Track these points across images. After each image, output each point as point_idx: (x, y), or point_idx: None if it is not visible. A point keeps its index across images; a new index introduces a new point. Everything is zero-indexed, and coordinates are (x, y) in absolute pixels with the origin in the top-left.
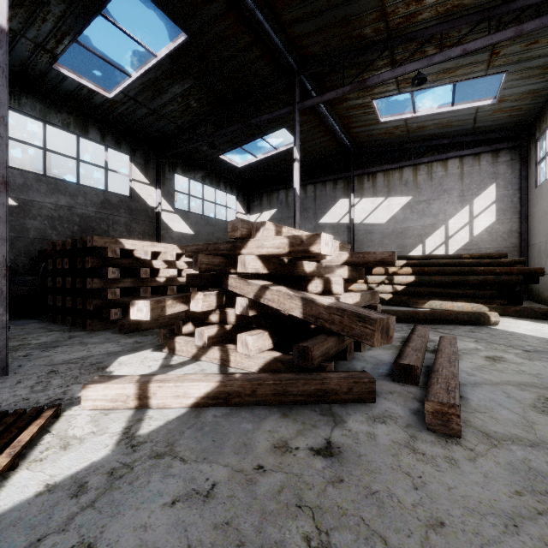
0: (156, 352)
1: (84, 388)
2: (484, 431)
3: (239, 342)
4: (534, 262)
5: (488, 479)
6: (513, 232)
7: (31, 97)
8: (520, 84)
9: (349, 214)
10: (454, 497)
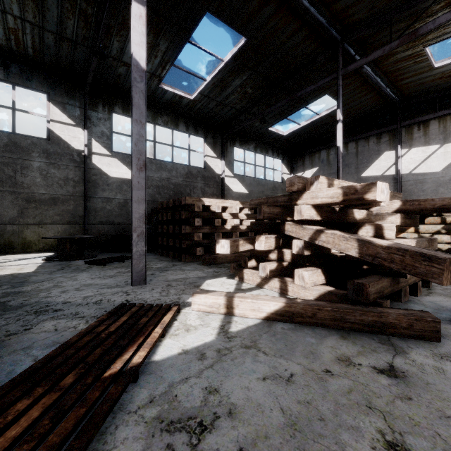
0: (229, 279)
1: (193, 295)
2: None
3: (296, 275)
4: None
5: None
6: None
7: (147, 109)
8: None
9: (395, 165)
10: None
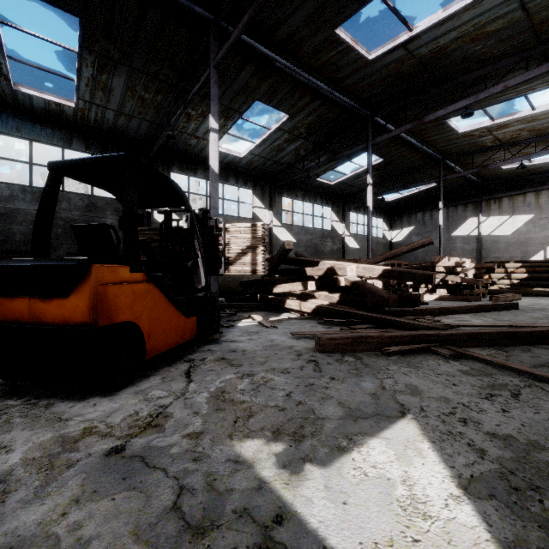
0: None
1: None
2: None
3: (437, 291)
4: None
5: None
6: None
7: (300, 191)
8: None
9: (478, 229)
10: None
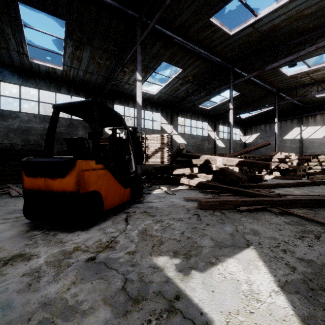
0: None
1: None
2: None
3: (273, 173)
4: None
5: None
6: None
7: (188, 113)
8: None
9: (300, 134)
10: None
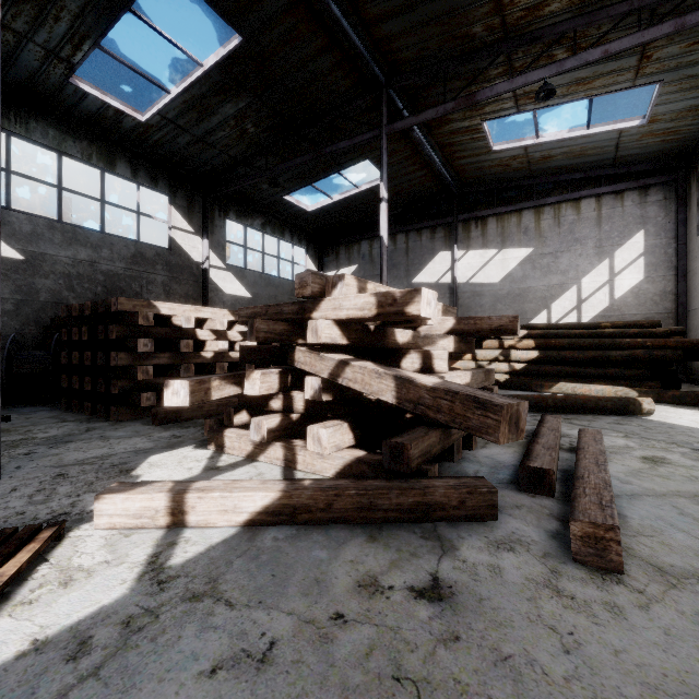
0: (199, 449)
1: (97, 499)
2: (654, 563)
3: (309, 436)
4: (696, 333)
5: (671, 637)
6: (667, 293)
7: (42, 120)
8: (678, 98)
9: (452, 271)
10: (625, 666)
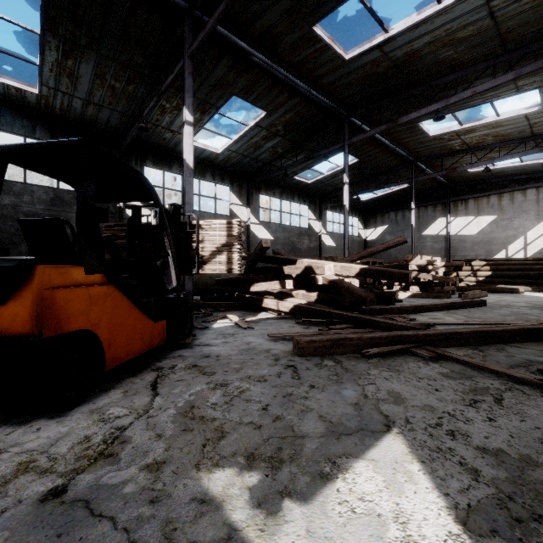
0: None
1: None
2: None
3: (410, 288)
4: None
5: None
6: None
7: (277, 189)
8: None
9: (446, 228)
10: None
